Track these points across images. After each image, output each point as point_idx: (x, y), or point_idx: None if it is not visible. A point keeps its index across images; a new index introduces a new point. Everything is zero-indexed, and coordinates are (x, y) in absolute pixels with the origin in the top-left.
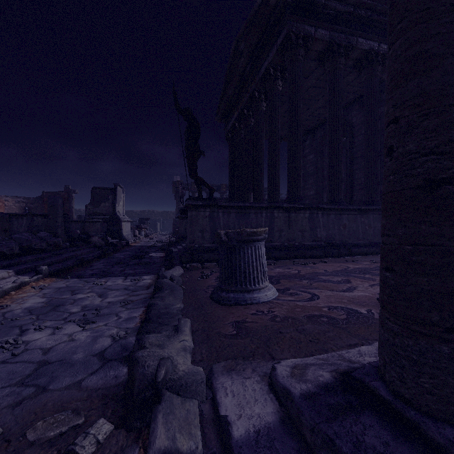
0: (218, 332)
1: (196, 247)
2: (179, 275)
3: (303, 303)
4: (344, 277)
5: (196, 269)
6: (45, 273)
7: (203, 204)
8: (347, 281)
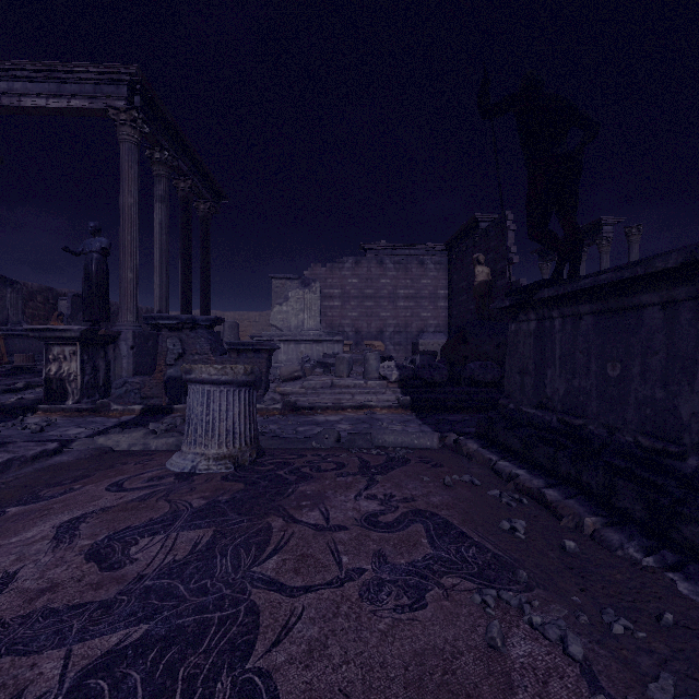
0: (152, 451)
1: (509, 410)
2: (410, 445)
3: (118, 478)
4: (136, 571)
5: (458, 453)
6: (404, 404)
7: (513, 304)
8: (105, 555)
